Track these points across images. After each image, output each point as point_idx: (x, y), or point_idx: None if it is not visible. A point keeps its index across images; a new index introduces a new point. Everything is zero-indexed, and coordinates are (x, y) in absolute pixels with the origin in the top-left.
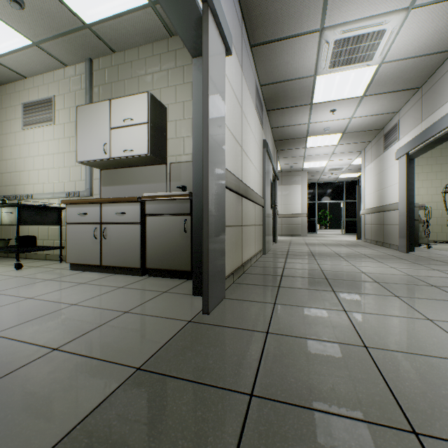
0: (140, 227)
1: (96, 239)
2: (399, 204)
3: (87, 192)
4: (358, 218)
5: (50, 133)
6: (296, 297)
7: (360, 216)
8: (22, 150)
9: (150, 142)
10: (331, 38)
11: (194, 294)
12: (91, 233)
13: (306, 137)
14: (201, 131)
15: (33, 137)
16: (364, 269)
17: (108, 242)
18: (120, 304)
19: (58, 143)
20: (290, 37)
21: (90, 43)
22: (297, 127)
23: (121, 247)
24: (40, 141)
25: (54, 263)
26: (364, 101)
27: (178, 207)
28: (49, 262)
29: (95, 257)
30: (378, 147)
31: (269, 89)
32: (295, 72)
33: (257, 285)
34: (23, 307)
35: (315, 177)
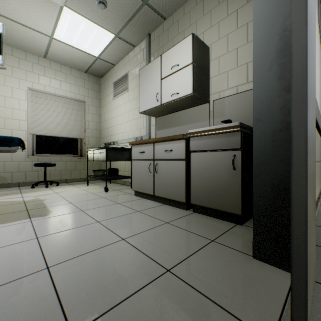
0: (185, 163)
1: (150, 173)
2: None
3: (147, 136)
4: None
5: (126, 98)
6: None
7: None
8: (113, 113)
9: (193, 81)
10: None
11: (254, 256)
12: (147, 168)
13: None
14: (266, 28)
15: (118, 103)
16: None
17: (158, 176)
18: (163, 252)
19: (130, 103)
20: None
21: (148, 18)
22: None
23: (168, 181)
24: (121, 104)
25: (127, 188)
26: None
27: (224, 141)
28: (125, 187)
29: (150, 187)
30: None
31: None
32: None
33: None
34: (88, 232)
35: None
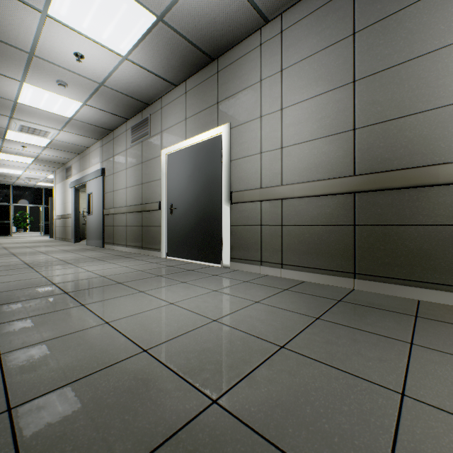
0: None
1: None
2: (72, 214)
3: None
4: (52, 222)
5: None
6: None
7: (53, 220)
8: None
9: None
10: (18, 123)
11: None
12: None
13: None
14: None
15: None
16: (40, 250)
17: None
18: None
19: None
20: None
21: None
22: None
23: None
24: None
25: None
26: (48, 149)
27: None
28: None
29: None
30: (64, 174)
31: None
32: None
33: None
34: None
35: (10, 180)
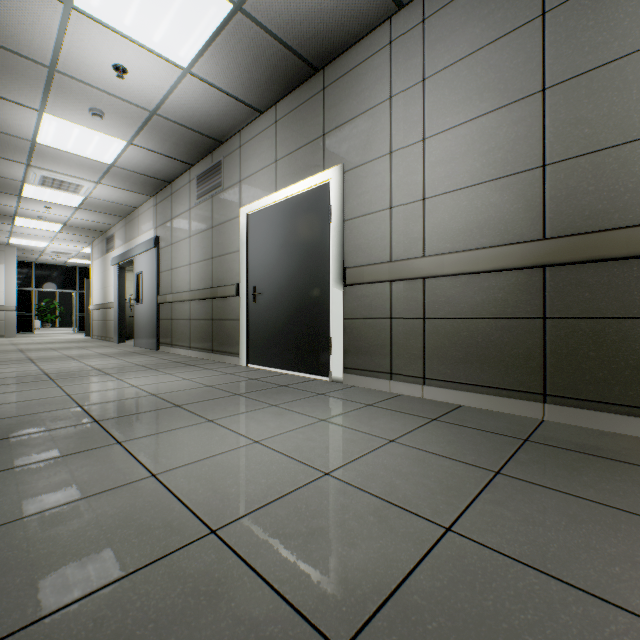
0: None
1: None
2: (115, 303)
3: None
4: (88, 314)
5: None
6: (4, 366)
7: (90, 312)
8: None
9: None
10: (39, 173)
11: None
12: None
13: (16, 217)
14: None
15: None
16: (68, 353)
17: None
18: None
19: None
20: None
21: None
22: (0, 205)
23: None
24: None
25: None
26: (81, 211)
27: None
28: None
29: None
30: (104, 247)
31: None
32: None
33: None
34: None
35: (32, 255)
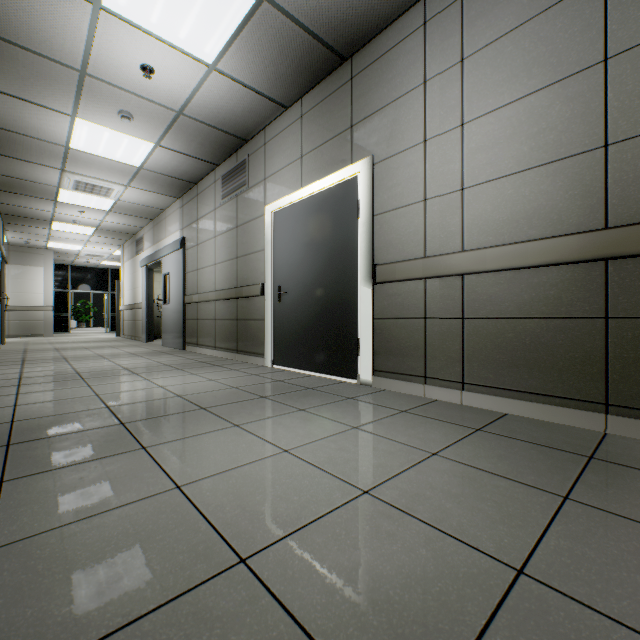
0: None
1: None
2: (143, 304)
3: None
4: (119, 314)
5: None
6: (39, 365)
7: (120, 312)
8: None
9: None
10: (72, 178)
11: None
12: None
13: (52, 221)
14: None
15: None
16: (100, 352)
17: None
18: None
19: None
20: (32, 162)
21: None
22: (38, 211)
23: None
24: None
25: None
26: (112, 214)
27: None
28: None
29: None
30: (133, 249)
31: (1, 178)
32: (36, 179)
33: (2, 365)
34: None
35: (68, 258)
